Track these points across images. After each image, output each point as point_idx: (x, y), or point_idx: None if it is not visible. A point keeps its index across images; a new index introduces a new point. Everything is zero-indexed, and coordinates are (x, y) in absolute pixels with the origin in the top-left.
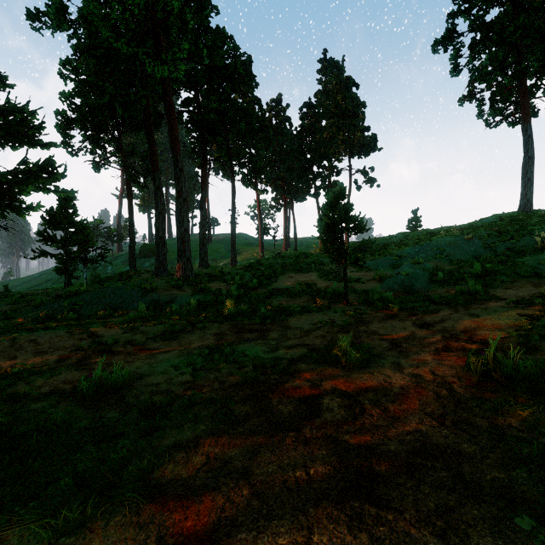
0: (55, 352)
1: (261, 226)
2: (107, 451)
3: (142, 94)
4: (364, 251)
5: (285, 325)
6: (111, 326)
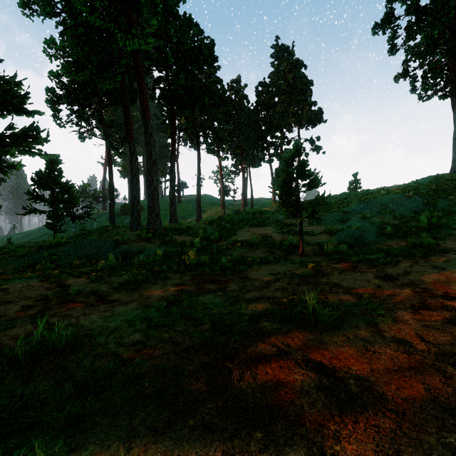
0: (20, 302)
1: (222, 187)
2: (10, 455)
3: (118, 70)
4: (319, 205)
5: (245, 276)
6: (80, 276)
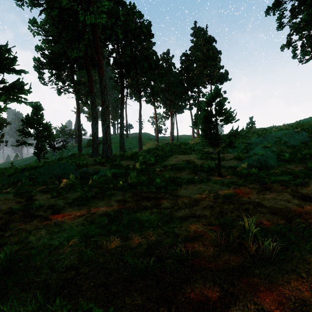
0: None
1: (157, 127)
2: None
3: (82, 43)
4: (234, 136)
5: (176, 194)
6: (46, 192)
